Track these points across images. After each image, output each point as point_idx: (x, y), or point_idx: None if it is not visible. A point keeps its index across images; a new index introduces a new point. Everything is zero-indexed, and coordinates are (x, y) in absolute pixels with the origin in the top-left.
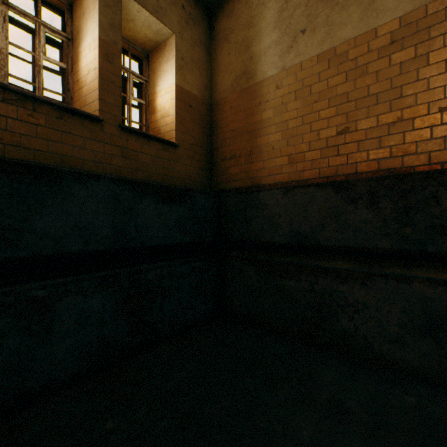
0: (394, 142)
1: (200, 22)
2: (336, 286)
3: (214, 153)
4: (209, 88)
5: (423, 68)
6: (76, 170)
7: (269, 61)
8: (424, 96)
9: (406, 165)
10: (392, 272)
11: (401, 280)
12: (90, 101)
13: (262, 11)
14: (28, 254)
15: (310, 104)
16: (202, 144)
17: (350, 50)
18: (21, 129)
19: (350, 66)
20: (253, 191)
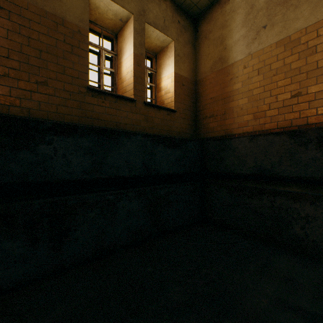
0: None
1: (188, 29)
2: (290, 204)
3: (198, 114)
4: (194, 71)
5: None
6: (125, 131)
7: (238, 49)
8: None
9: None
10: None
11: None
12: (128, 90)
13: (233, 16)
14: (105, 176)
15: (270, 77)
16: (190, 108)
17: (302, 37)
18: (99, 110)
19: (302, 48)
20: (226, 139)
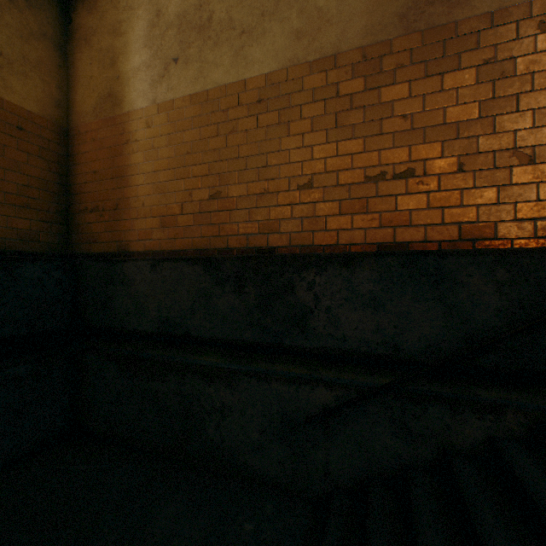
0: (261, 217)
1: (43, 6)
2: (204, 388)
3: (72, 200)
4: (64, 105)
5: (285, 137)
6: None
7: (139, 87)
8: (286, 169)
9: (271, 245)
10: (259, 367)
11: (262, 378)
12: None
13: (131, 18)
14: None
15: (183, 155)
16: (48, 185)
17: (223, 99)
18: None
19: (222, 117)
20: (117, 260)
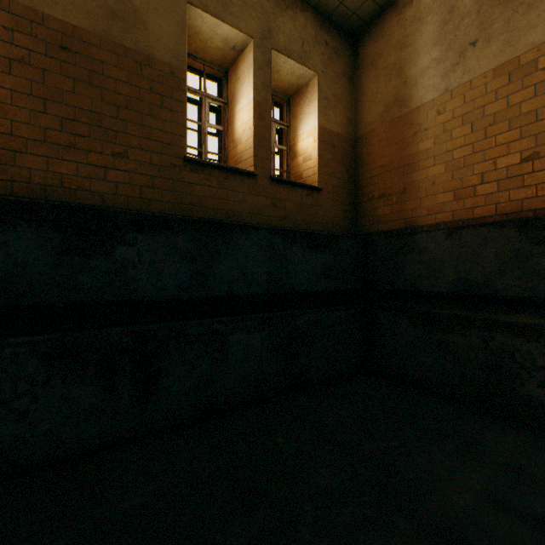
0: None
1: (343, 53)
2: (519, 344)
3: (359, 193)
4: (352, 122)
5: None
6: (241, 223)
7: (428, 83)
8: None
9: None
10: None
11: None
12: (245, 158)
13: (418, 28)
14: (211, 294)
15: (483, 128)
16: (345, 184)
17: (541, 58)
18: (201, 192)
19: (540, 76)
20: (407, 234)
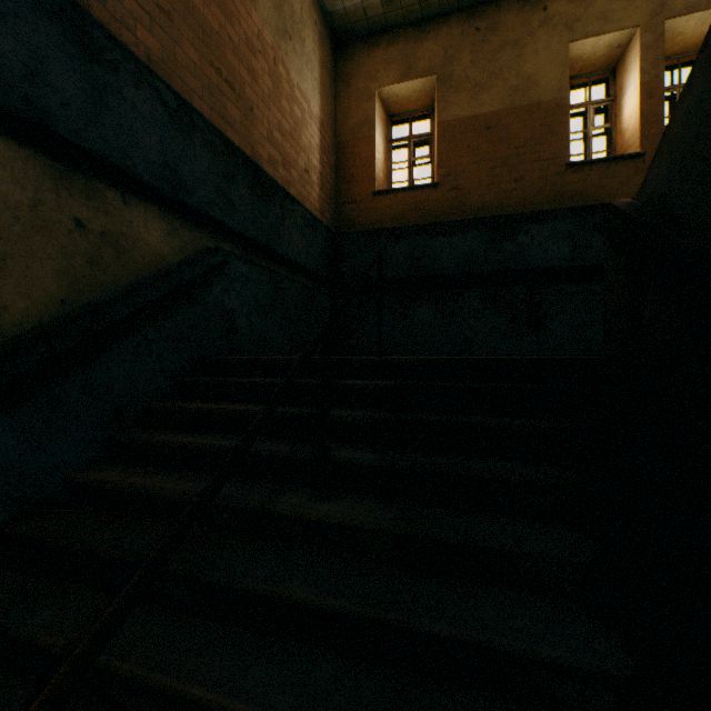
0: None
1: None
2: None
3: None
4: None
5: None
6: None
7: None
8: None
9: None
10: None
11: None
12: (631, 144)
13: None
14: (588, 263)
15: None
16: None
17: None
18: (581, 187)
19: None
20: None
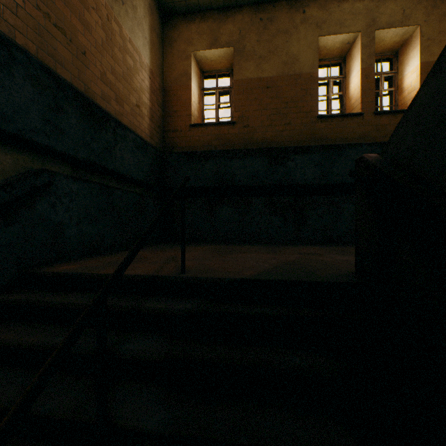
0: None
1: None
2: None
3: None
4: None
5: None
6: (350, 143)
7: None
8: None
9: None
10: None
11: None
12: (355, 106)
13: None
14: (331, 183)
15: None
16: None
17: None
18: (326, 132)
19: None
20: None
